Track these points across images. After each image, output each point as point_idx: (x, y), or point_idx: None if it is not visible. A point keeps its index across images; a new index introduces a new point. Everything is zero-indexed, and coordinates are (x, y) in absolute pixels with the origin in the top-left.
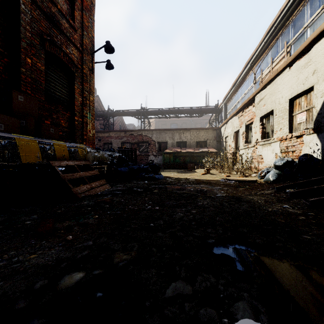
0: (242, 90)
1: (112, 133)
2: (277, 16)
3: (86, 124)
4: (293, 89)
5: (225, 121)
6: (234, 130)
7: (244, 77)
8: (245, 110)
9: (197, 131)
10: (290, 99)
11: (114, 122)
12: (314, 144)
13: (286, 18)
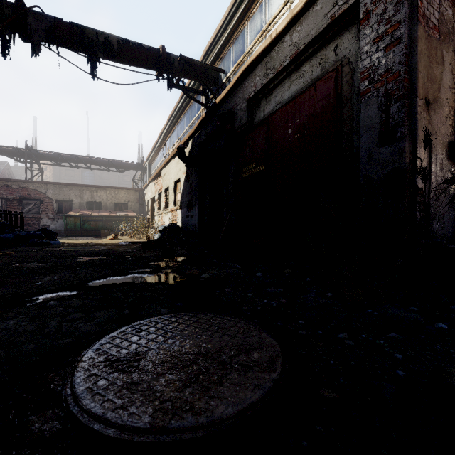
0: (160, 157)
1: None
2: (172, 113)
3: None
4: (175, 175)
5: (146, 184)
6: (152, 195)
7: (160, 145)
8: (158, 178)
9: (115, 191)
10: (175, 182)
11: None
12: (180, 216)
13: (178, 117)
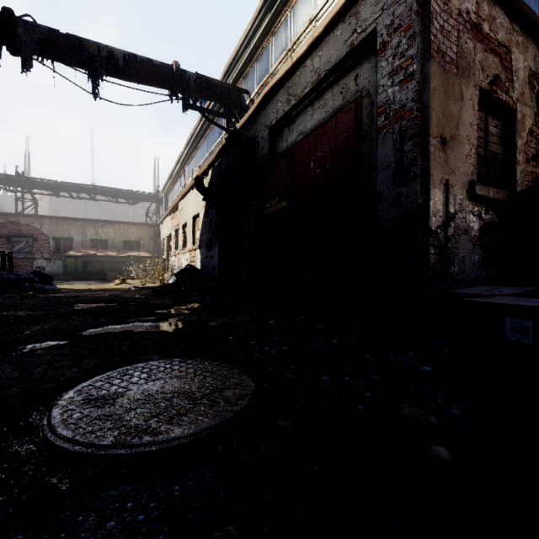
0: (178, 187)
1: None
2: (191, 137)
3: None
4: (194, 210)
5: (162, 218)
6: (169, 232)
7: (178, 173)
8: (176, 212)
9: (125, 227)
10: (194, 217)
11: None
12: (199, 257)
13: (197, 142)
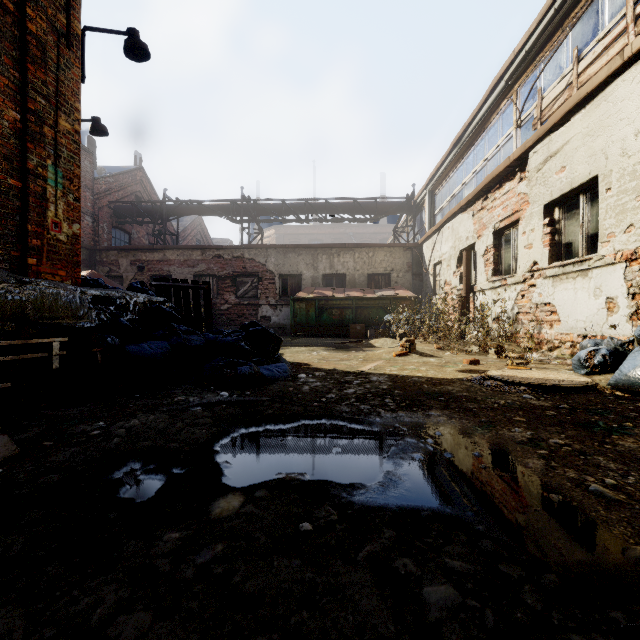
0: (479, 153)
1: (172, 252)
2: None
3: (42, 200)
4: None
5: (435, 227)
6: (460, 246)
7: (484, 118)
8: (492, 194)
9: (369, 252)
10: None
11: (184, 233)
12: None
13: None
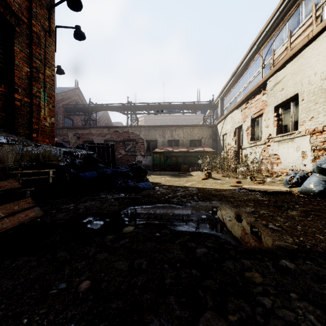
0: (244, 80)
1: (93, 129)
2: None
3: (38, 107)
4: None
5: (223, 116)
6: (235, 126)
7: (247, 63)
8: (250, 100)
9: (190, 129)
10: None
11: (99, 119)
12: None
13: None
